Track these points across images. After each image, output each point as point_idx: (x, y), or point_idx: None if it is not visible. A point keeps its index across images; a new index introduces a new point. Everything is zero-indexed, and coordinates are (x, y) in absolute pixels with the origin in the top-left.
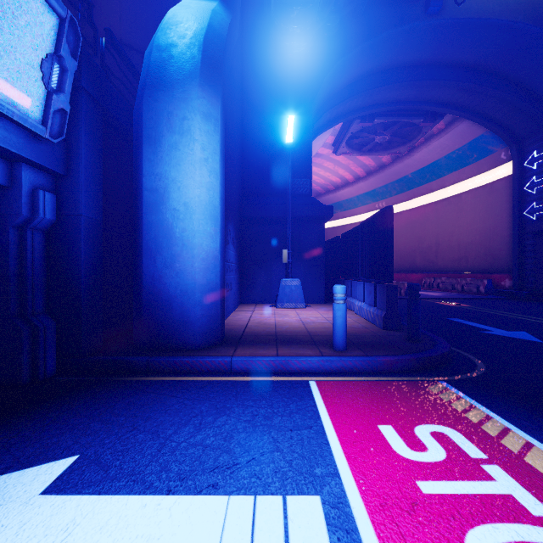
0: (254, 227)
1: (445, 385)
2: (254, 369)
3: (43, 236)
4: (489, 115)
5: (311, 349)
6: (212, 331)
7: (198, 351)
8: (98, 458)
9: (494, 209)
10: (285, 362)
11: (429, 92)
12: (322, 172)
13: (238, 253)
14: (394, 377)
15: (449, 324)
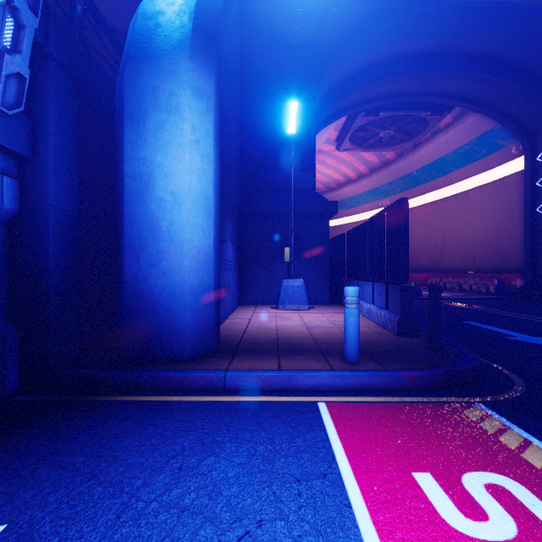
0: (255, 224)
1: (484, 409)
2: (252, 386)
3: (4, 229)
4: (499, 108)
5: (319, 361)
6: (204, 339)
7: (187, 363)
8: (31, 531)
9: (503, 206)
10: (289, 378)
11: (437, 84)
12: (325, 170)
13: (237, 251)
14: (419, 397)
15: (466, 328)
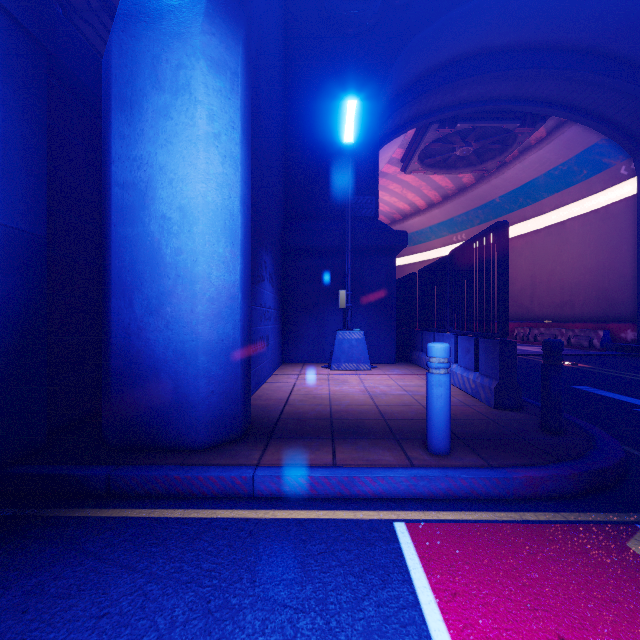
0: (301, 261)
1: None
2: (294, 492)
3: None
4: (607, 117)
5: (391, 451)
6: (227, 417)
7: (200, 454)
8: None
9: (610, 239)
10: (348, 480)
11: (530, 87)
12: (387, 197)
13: (279, 295)
14: (547, 512)
15: (580, 396)
